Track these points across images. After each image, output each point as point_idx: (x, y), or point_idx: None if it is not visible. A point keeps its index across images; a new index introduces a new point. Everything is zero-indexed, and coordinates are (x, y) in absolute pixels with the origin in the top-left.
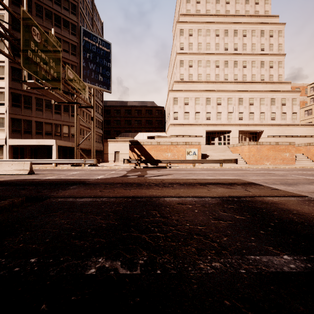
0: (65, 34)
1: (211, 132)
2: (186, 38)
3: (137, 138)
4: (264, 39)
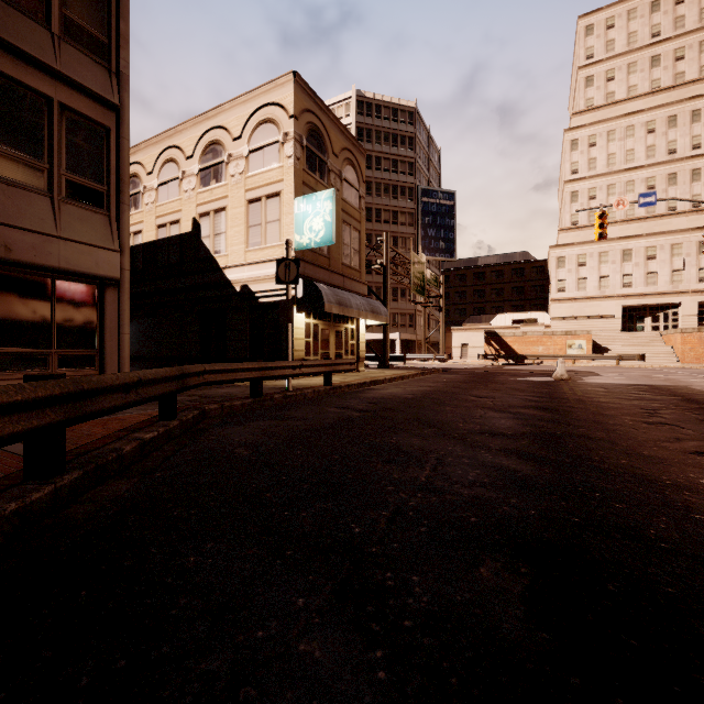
0: (402, 203)
1: (636, 308)
2: (582, 152)
3: (495, 322)
4: None
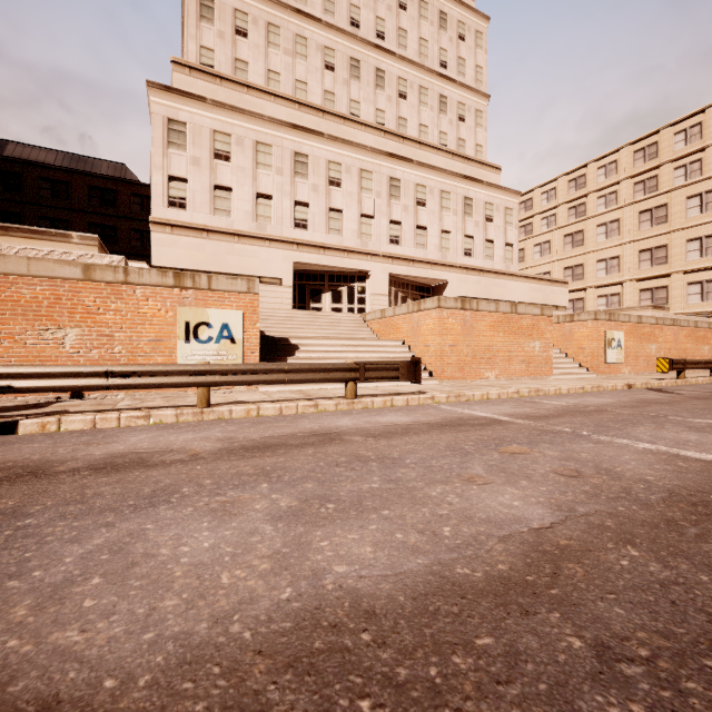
0: None
1: (310, 274)
2: None
3: None
4: (448, 37)
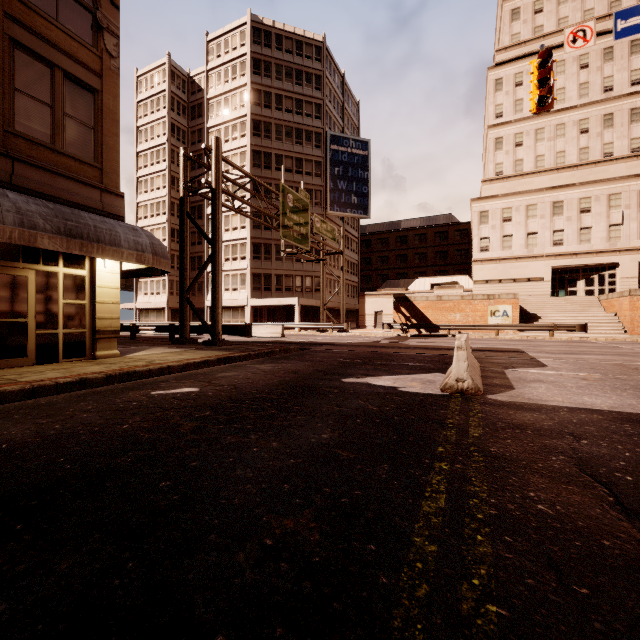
0: (308, 150)
1: (567, 270)
2: (508, 92)
3: (414, 287)
4: None
